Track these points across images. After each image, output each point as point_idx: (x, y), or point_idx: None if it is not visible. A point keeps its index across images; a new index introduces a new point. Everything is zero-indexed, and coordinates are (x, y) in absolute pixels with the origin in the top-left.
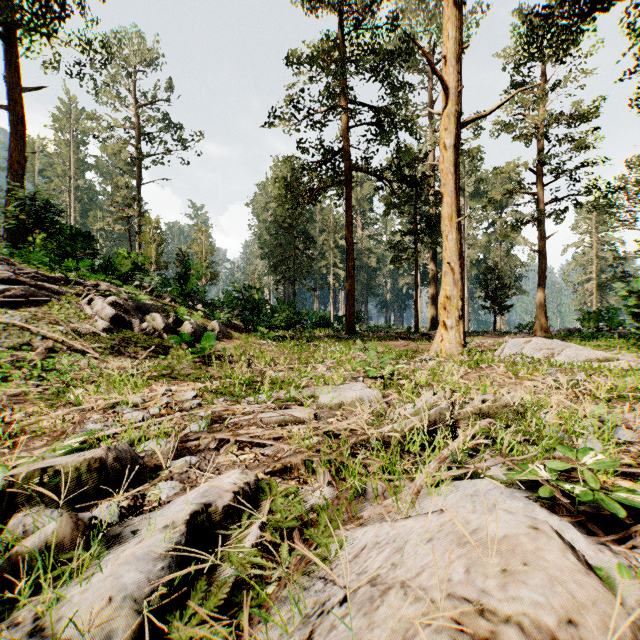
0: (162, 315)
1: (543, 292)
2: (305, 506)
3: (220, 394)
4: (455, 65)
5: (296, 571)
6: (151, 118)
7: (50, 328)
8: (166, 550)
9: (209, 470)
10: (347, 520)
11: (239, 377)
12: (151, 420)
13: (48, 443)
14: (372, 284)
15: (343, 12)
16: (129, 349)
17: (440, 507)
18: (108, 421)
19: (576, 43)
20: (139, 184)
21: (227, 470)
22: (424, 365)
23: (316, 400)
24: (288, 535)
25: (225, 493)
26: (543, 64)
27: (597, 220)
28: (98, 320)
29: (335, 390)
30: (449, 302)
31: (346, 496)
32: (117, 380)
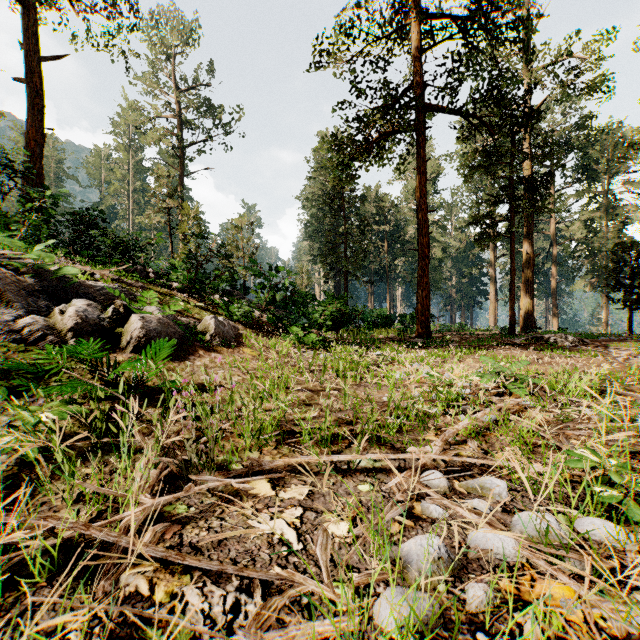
0: (100, 304)
1: None
2: None
3: None
4: None
5: None
6: (194, 103)
7: None
8: None
9: None
10: None
11: None
12: None
13: None
14: (436, 278)
15: None
16: None
17: None
18: None
19: None
20: (183, 176)
21: None
22: None
23: None
24: None
25: None
26: None
27: None
28: None
29: None
30: None
31: None
32: None
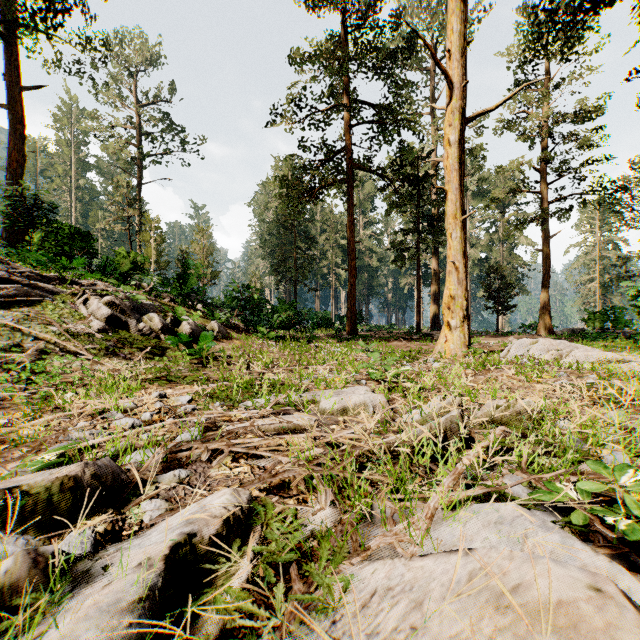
0: (160, 315)
1: (547, 292)
2: (304, 531)
3: (216, 398)
4: (460, 59)
5: (293, 619)
6: (151, 117)
7: (43, 329)
8: (137, 597)
9: (199, 486)
10: (352, 552)
11: (237, 380)
12: (138, 429)
13: (25, 455)
14: (373, 284)
15: (344, 8)
16: (124, 350)
17: (458, 535)
18: (96, 428)
19: (582, 38)
20: (139, 184)
21: (219, 486)
22: (429, 367)
23: (317, 405)
24: (285, 569)
25: (213, 519)
26: (548, 59)
27: (600, 219)
28: (93, 320)
29: (337, 394)
30: (453, 302)
31: (351, 521)
32: (109, 383)
